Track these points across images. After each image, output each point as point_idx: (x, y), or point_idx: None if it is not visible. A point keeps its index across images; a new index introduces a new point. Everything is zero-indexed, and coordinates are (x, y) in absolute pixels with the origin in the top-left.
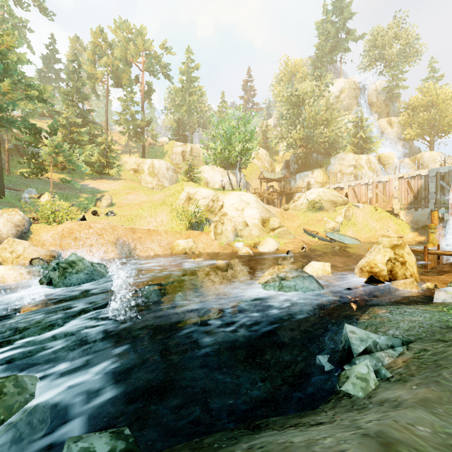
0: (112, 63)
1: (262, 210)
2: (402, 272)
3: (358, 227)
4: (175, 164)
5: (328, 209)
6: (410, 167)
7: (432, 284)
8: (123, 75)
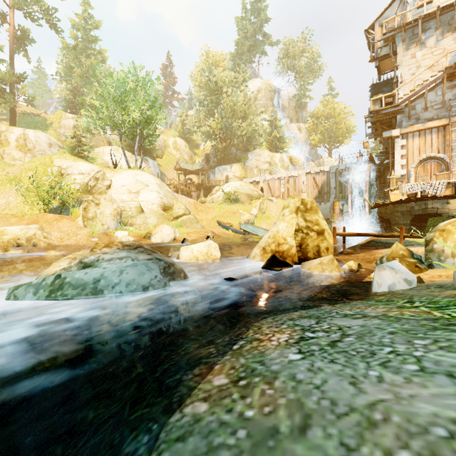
0: None
1: (166, 195)
2: (317, 247)
3: (272, 220)
4: (64, 140)
5: (243, 201)
6: None
7: (355, 263)
8: None
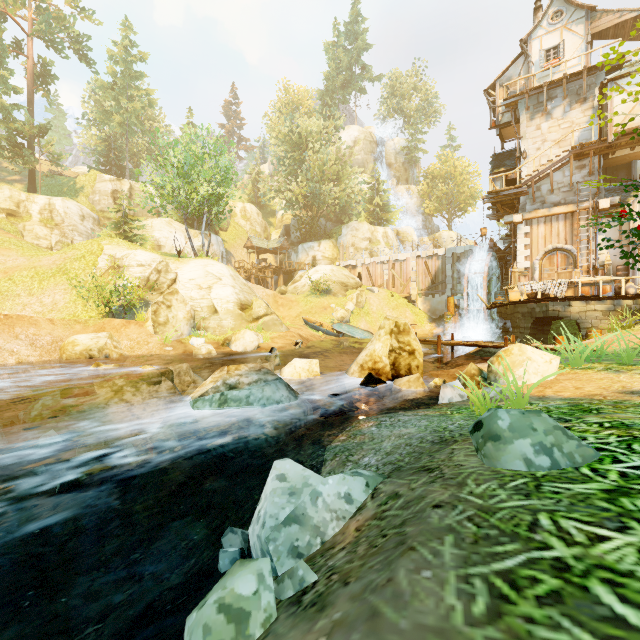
0: None
1: (242, 289)
2: (408, 366)
3: (372, 317)
4: (99, 210)
5: (336, 293)
6: (429, 248)
7: (441, 379)
8: None
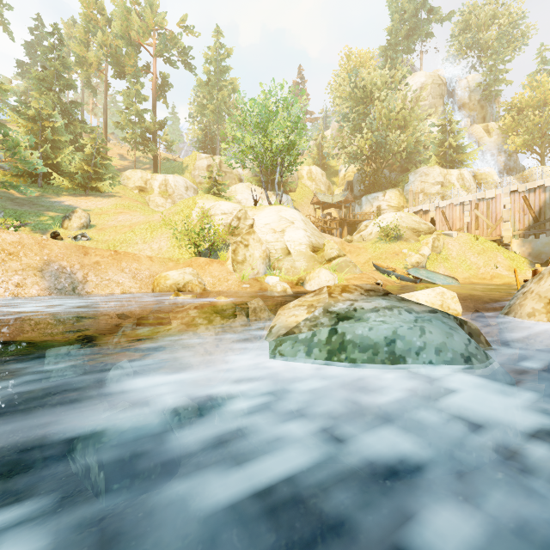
0: (110, 42)
1: (313, 233)
2: None
3: (452, 262)
4: (198, 182)
5: (408, 238)
6: None
7: None
8: (126, 61)
